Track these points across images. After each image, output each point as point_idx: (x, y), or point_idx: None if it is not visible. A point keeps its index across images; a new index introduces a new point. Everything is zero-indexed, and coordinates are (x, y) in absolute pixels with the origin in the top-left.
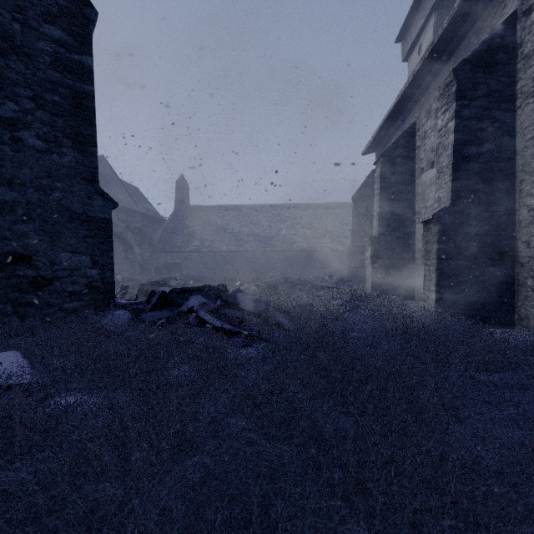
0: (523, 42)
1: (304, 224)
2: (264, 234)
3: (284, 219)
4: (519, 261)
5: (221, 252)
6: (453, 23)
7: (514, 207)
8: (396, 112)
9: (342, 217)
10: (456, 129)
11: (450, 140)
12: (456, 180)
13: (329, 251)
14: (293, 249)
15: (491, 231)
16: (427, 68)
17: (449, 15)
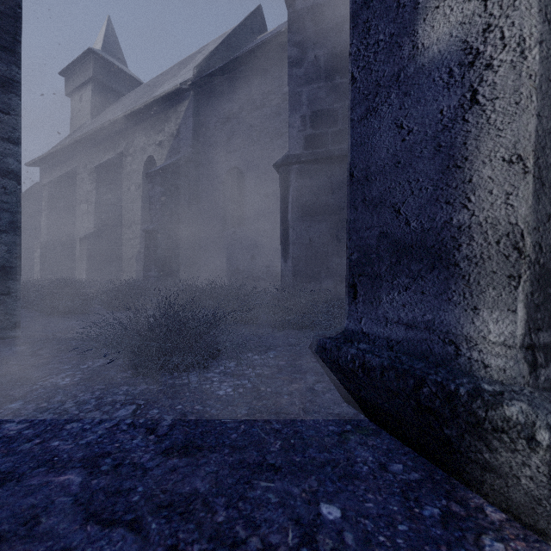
0: (125, 168)
1: None
2: None
3: None
4: (123, 261)
5: None
6: (98, 132)
7: (122, 237)
8: (62, 152)
9: None
10: (97, 196)
11: (94, 200)
12: (97, 220)
13: None
14: None
15: (112, 246)
16: (84, 141)
17: (95, 128)
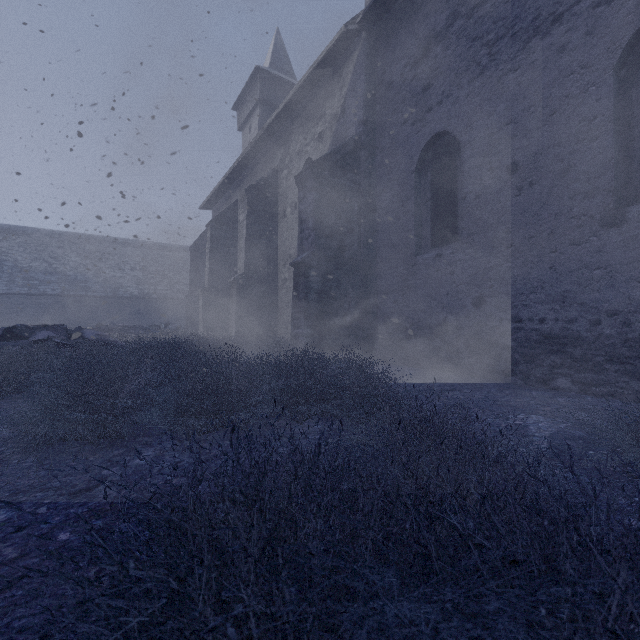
0: (280, 186)
1: (136, 265)
2: (74, 274)
3: (105, 257)
4: (279, 309)
5: None
6: (254, 149)
7: (277, 278)
8: (225, 186)
9: (183, 262)
10: (248, 227)
11: (245, 232)
12: (247, 258)
13: (168, 299)
14: (120, 295)
15: (266, 291)
16: (243, 166)
17: (250, 144)
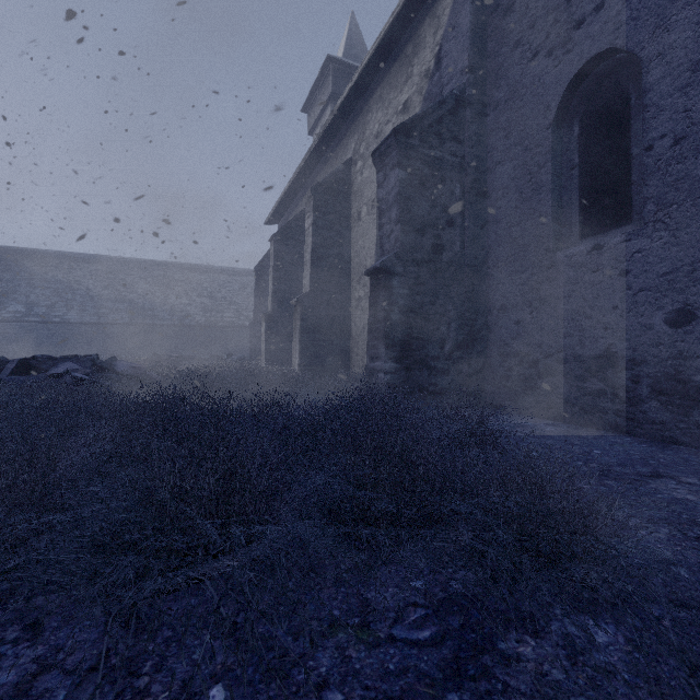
0: (354, 183)
1: (203, 291)
2: (142, 302)
3: (173, 283)
4: (352, 335)
5: (67, 324)
6: (322, 142)
7: (350, 297)
8: (291, 193)
9: (252, 287)
10: (314, 234)
11: (310, 241)
12: (314, 273)
13: (235, 327)
14: (186, 324)
15: (336, 313)
16: (310, 166)
17: (318, 136)
